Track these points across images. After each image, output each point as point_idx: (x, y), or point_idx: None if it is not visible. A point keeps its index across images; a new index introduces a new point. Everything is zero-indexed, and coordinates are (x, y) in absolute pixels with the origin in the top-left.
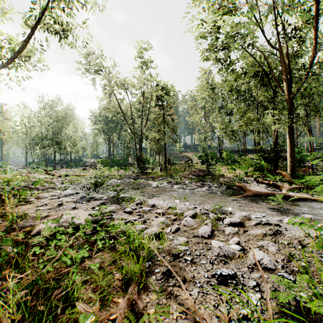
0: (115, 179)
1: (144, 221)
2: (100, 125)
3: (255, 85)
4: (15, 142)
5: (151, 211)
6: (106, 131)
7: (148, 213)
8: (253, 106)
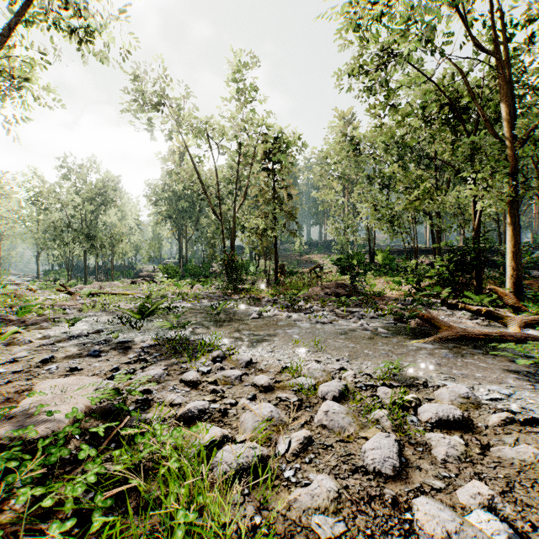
0: (183, 301)
1: (222, 411)
2: (164, 208)
3: (438, 129)
4: (18, 236)
5: (242, 378)
6: (174, 218)
7: (235, 384)
8: (428, 173)
